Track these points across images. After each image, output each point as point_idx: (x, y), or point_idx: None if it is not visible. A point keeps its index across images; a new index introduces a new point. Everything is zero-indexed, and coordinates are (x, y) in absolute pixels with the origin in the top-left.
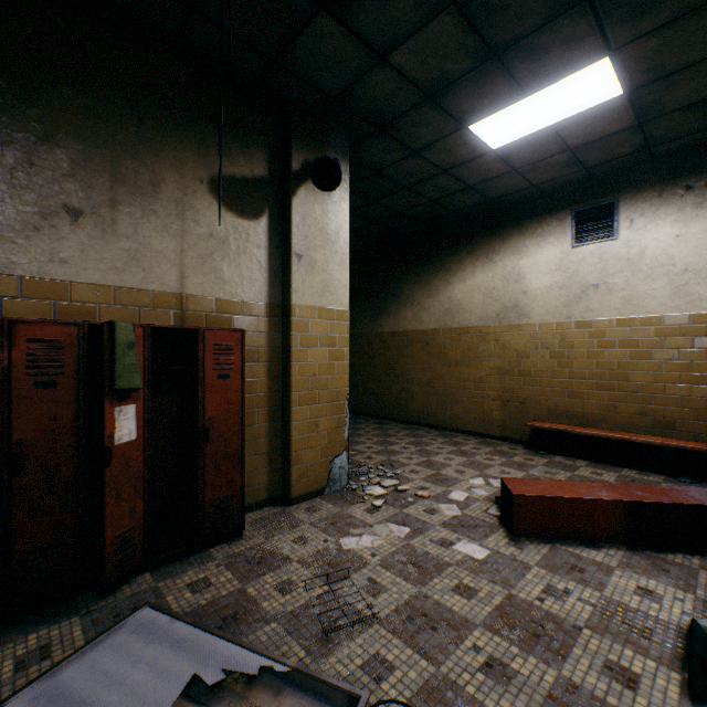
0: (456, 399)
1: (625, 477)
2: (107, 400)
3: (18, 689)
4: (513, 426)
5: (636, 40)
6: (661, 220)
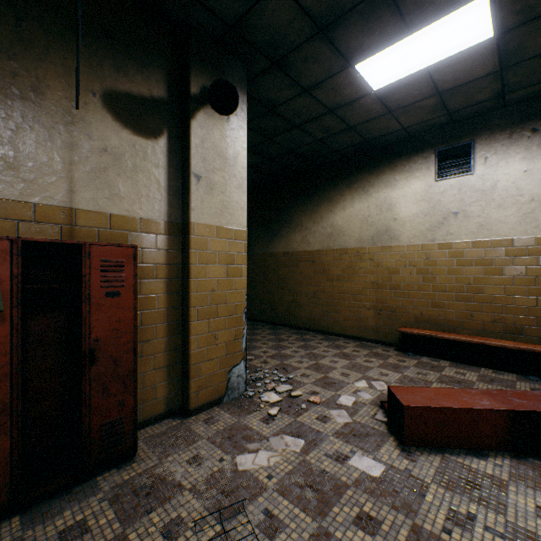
0: (338, 308)
1: (485, 377)
2: None
3: None
4: (385, 331)
5: None
6: (511, 158)
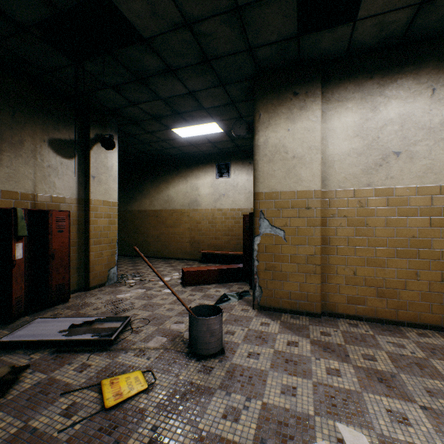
0: (171, 243)
1: None
2: (13, 240)
3: (1, 338)
4: (195, 254)
5: (222, 120)
6: (243, 173)
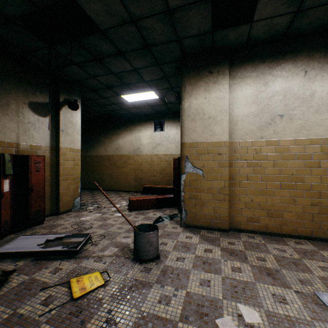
0: (120, 180)
1: None
2: (2, 178)
3: None
4: (138, 187)
5: (158, 90)
6: (173, 128)
